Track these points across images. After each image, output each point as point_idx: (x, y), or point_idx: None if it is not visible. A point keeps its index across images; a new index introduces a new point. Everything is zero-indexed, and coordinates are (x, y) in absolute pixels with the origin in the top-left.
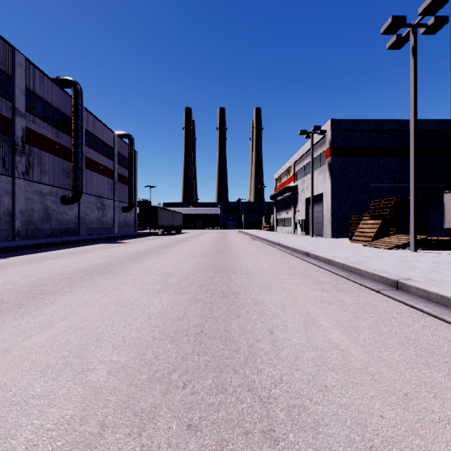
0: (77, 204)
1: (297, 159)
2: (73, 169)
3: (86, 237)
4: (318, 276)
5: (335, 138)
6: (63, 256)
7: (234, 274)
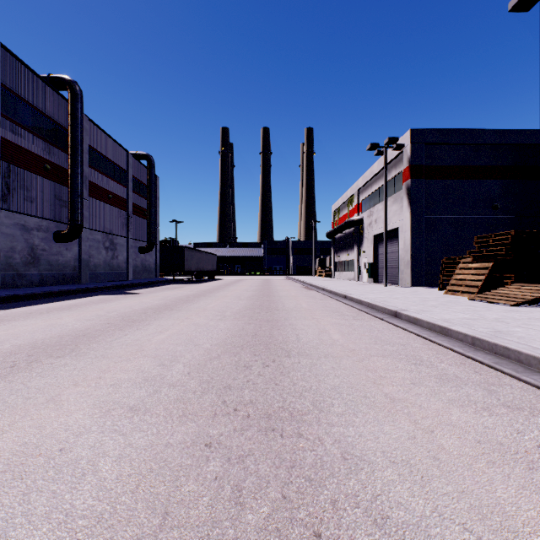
0: (78, 243)
1: (362, 185)
2: (70, 196)
3: (85, 286)
4: (439, 362)
5: (417, 154)
6: (28, 316)
7: (287, 356)
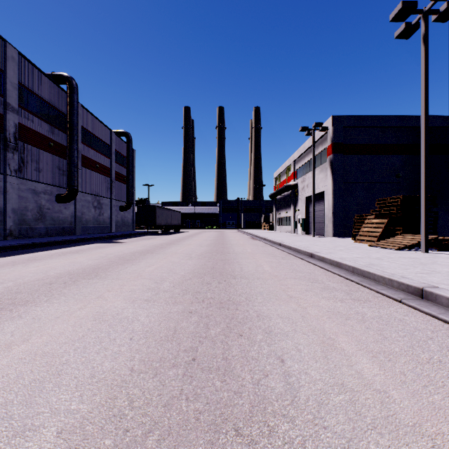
0: (73, 203)
1: (297, 157)
2: (68, 167)
3: (81, 237)
4: (327, 281)
5: (337, 135)
6: (52, 257)
7: (233, 278)
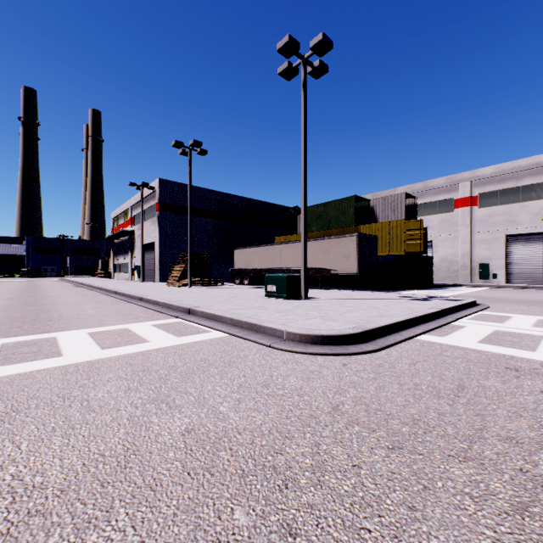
0: None
1: (134, 204)
2: None
3: None
4: (109, 301)
5: (164, 195)
6: None
7: (45, 305)
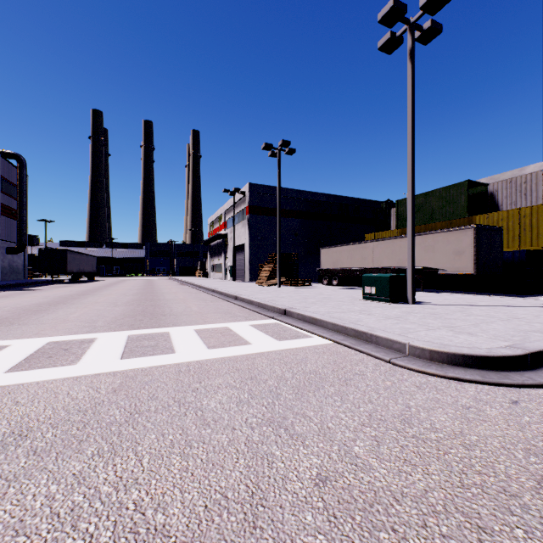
0: None
1: (226, 209)
2: None
3: None
4: (209, 299)
5: (253, 199)
6: None
7: (159, 300)
